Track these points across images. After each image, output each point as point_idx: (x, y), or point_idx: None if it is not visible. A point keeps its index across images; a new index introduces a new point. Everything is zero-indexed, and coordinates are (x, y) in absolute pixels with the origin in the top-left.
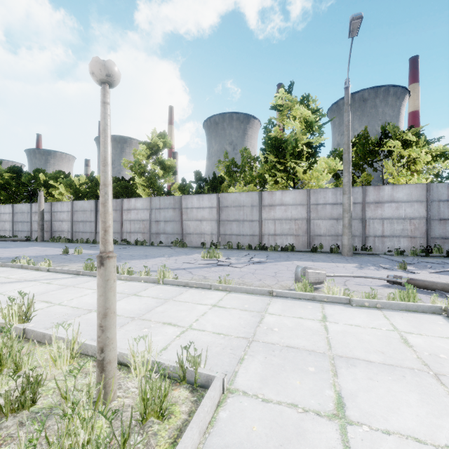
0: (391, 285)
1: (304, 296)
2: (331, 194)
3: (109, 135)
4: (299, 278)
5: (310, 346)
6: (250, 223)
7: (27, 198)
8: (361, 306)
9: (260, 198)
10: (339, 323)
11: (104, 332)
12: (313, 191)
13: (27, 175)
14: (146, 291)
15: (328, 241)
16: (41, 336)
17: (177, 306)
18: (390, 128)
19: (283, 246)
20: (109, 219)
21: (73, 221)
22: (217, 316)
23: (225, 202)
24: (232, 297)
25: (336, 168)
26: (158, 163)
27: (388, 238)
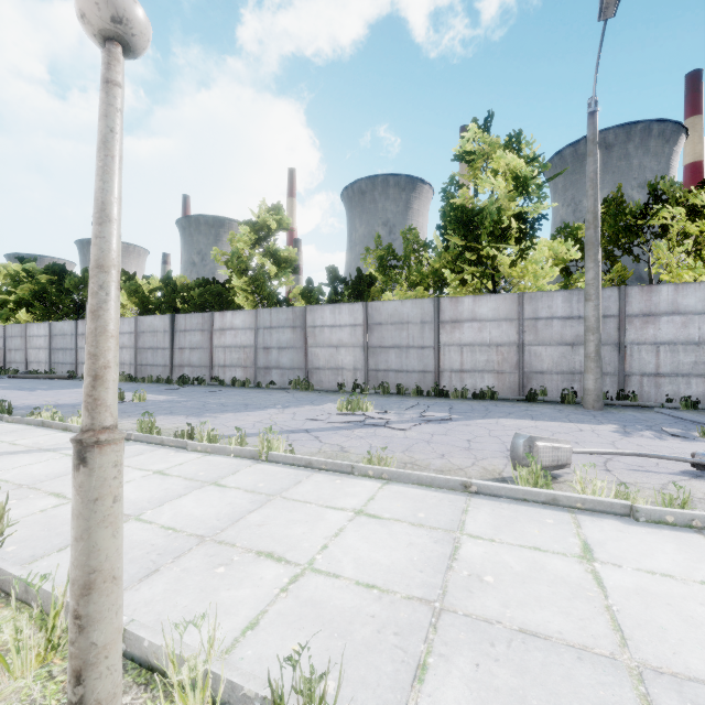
0: (700, 473)
1: (535, 496)
2: (561, 301)
3: (115, 153)
4: (521, 457)
5: (575, 632)
6: (418, 351)
7: (73, 312)
8: (658, 522)
9: (436, 310)
10: (624, 565)
11: (83, 631)
12: (529, 296)
13: (72, 278)
14: (237, 476)
15: (556, 383)
16: (10, 582)
17: (288, 512)
18: (665, 185)
19: (475, 391)
20: (108, 348)
21: (137, 348)
22: (365, 539)
23: (377, 316)
24: (393, 492)
25: (567, 256)
26: (269, 255)
27: (667, 379)
